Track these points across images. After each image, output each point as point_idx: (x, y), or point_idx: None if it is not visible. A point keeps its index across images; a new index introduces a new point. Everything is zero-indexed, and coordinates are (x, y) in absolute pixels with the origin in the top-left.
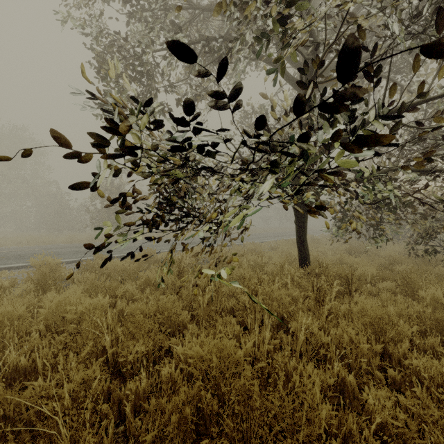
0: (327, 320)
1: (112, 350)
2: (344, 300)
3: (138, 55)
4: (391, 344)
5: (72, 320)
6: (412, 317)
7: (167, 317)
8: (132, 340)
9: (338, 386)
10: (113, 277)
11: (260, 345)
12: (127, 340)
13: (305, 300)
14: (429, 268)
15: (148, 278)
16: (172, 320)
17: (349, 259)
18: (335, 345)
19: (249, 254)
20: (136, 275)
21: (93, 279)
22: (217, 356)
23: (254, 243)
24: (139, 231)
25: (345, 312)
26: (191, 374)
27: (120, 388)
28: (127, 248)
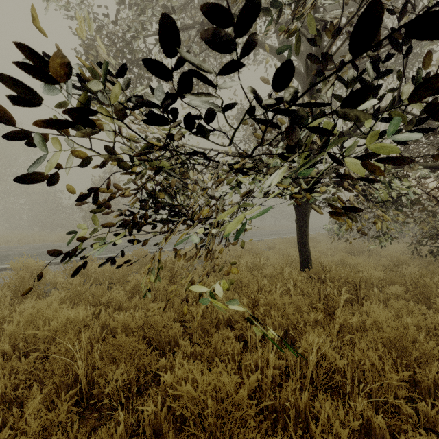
0: (338, 336)
1: (71, 402)
2: (352, 308)
3: (127, 41)
4: (420, 370)
5: (44, 337)
6: (432, 330)
7: (156, 331)
8: (112, 365)
9: (362, 429)
10: (101, 281)
11: (264, 370)
12: (107, 364)
13: (311, 310)
14: (438, 270)
15: (137, 283)
16: (162, 334)
17: (351, 260)
18: (352, 370)
19: (246, 255)
20: (126, 279)
21: (77, 285)
22: (213, 396)
23: (251, 242)
24: (121, 235)
25: (356, 324)
26: (181, 413)
27: (94, 429)
28: (120, 247)
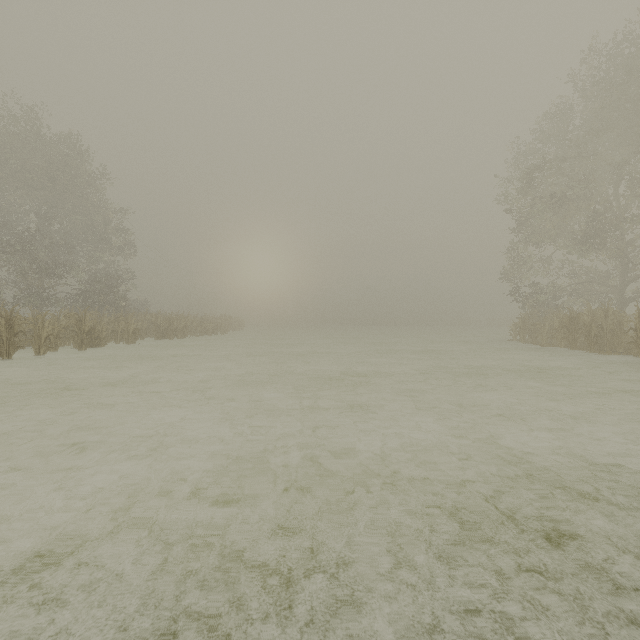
0: None
1: None
2: None
3: None
4: None
5: None
6: None
7: None
8: None
9: None
10: None
11: None
12: None
13: None
14: None
15: None
16: None
17: None
18: None
19: None
20: None
21: None
22: None
23: None
24: None
25: None
26: None
27: None
28: None
